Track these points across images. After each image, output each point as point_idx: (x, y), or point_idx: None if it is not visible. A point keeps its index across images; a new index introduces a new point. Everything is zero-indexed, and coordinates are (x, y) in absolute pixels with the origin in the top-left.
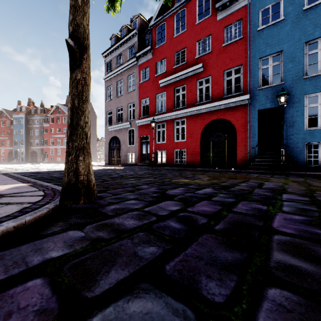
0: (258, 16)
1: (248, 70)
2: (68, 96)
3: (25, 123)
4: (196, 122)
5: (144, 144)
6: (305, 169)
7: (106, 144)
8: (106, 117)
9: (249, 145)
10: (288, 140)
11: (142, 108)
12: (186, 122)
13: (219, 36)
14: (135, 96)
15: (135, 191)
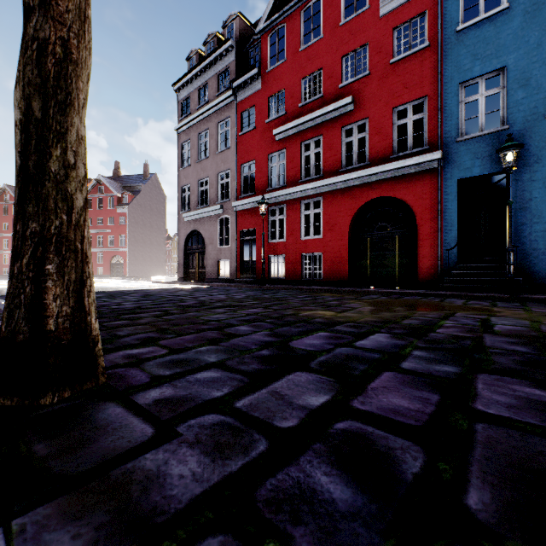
0: (458, 4)
1: (439, 106)
2: (117, 163)
3: None
4: (341, 203)
5: (246, 244)
6: None
7: (180, 244)
8: (180, 196)
9: (440, 245)
10: (516, 234)
11: (243, 179)
12: (322, 203)
13: (384, 45)
14: (231, 159)
15: (221, 342)
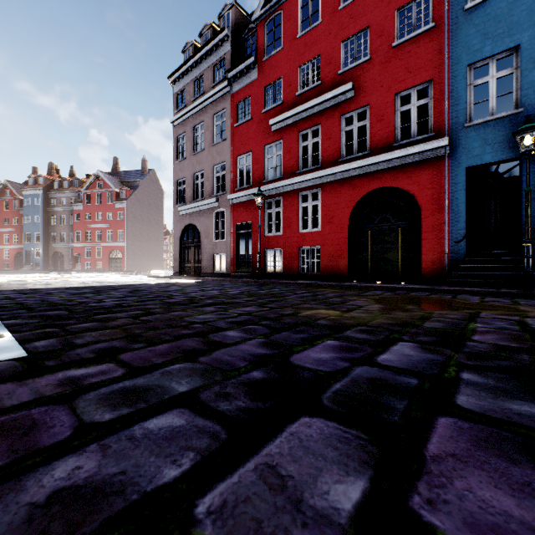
0: None
1: (446, 90)
2: (116, 158)
3: (43, 204)
4: (340, 194)
5: (242, 237)
6: None
7: (176, 238)
8: (176, 189)
9: (447, 237)
10: (531, 225)
11: (238, 171)
12: (320, 195)
13: (386, 27)
14: (227, 151)
15: (200, 356)
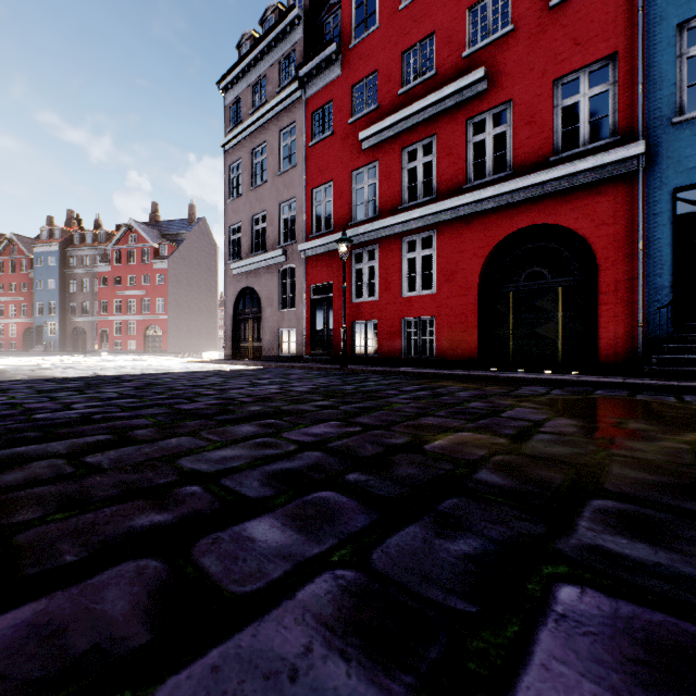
0: None
1: (639, 67)
2: (155, 204)
3: (59, 264)
4: (465, 238)
5: (320, 305)
6: None
7: (228, 307)
8: (228, 239)
9: (641, 301)
10: None
11: (314, 210)
12: (435, 240)
13: None
14: (298, 181)
15: None
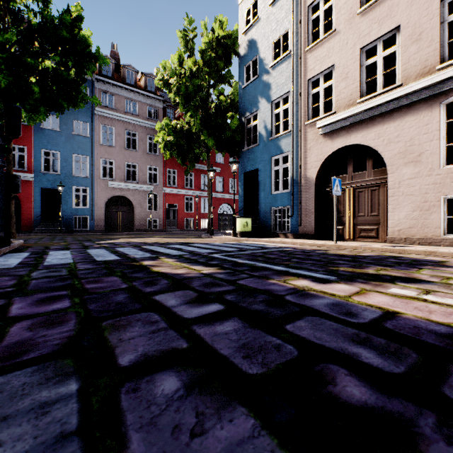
0: None
1: (33, 155)
2: None
3: None
4: None
5: None
6: (74, 232)
7: None
8: None
9: (33, 214)
10: (63, 213)
11: None
12: None
13: None
14: None
15: None
